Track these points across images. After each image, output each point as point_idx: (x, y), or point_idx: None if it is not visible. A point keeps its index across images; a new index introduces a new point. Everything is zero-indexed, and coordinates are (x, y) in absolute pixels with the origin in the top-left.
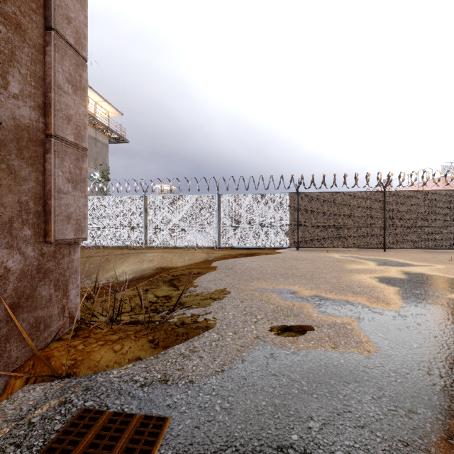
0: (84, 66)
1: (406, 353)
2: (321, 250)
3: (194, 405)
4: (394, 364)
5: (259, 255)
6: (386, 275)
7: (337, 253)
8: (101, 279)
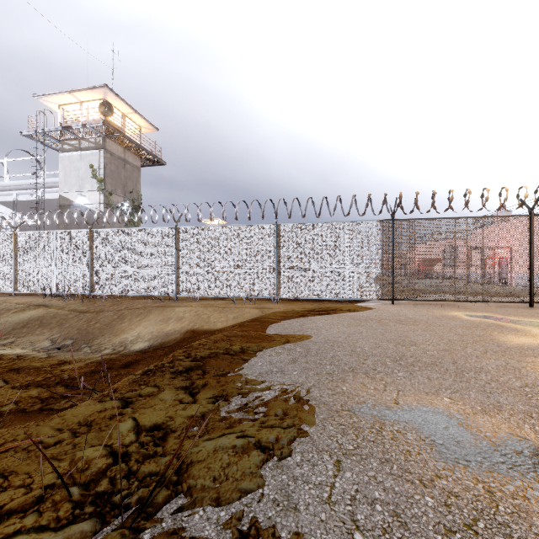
0: None
1: None
2: (429, 303)
3: None
4: None
5: (340, 313)
6: None
7: (458, 310)
8: (105, 346)
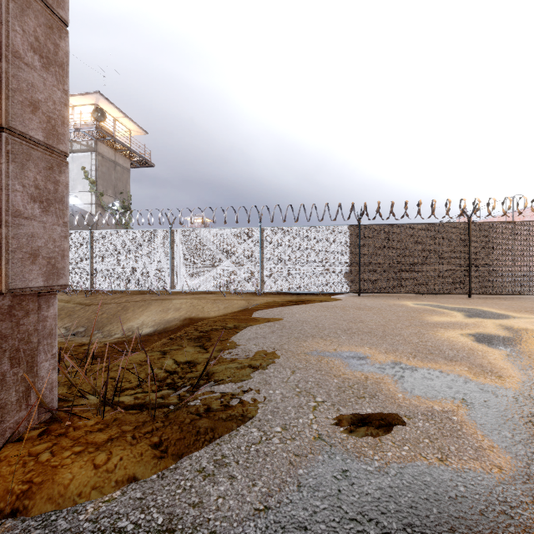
0: (61, 31)
1: None
2: (389, 295)
3: None
4: None
5: (313, 303)
6: (482, 331)
7: (410, 300)
8: (115, 332)
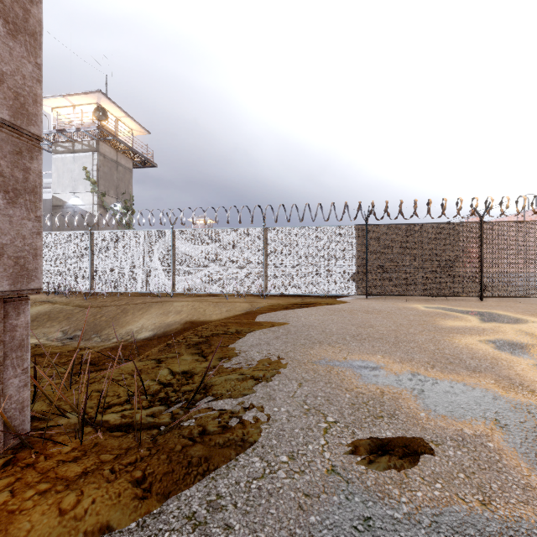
0: None
1: None
2: (397, 298)
3: None
4: None
5: (318, 306)
6: (502, 338)
7: (419, 303)
8: (113, 336)
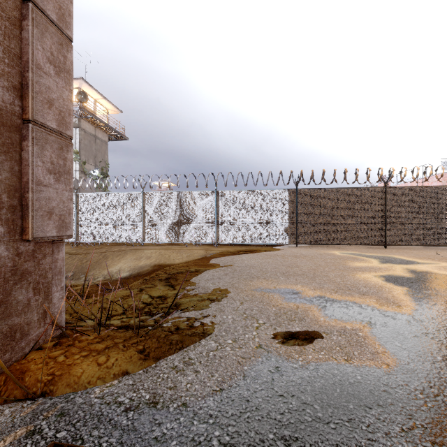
0: (68, 46)
1: (430, 367)
2: (321, 246)
3: (186, 438)
4: (420, 383)
5: (259, 252)
6: (391, 274)
7: (337, 250)
8: (97, 276)
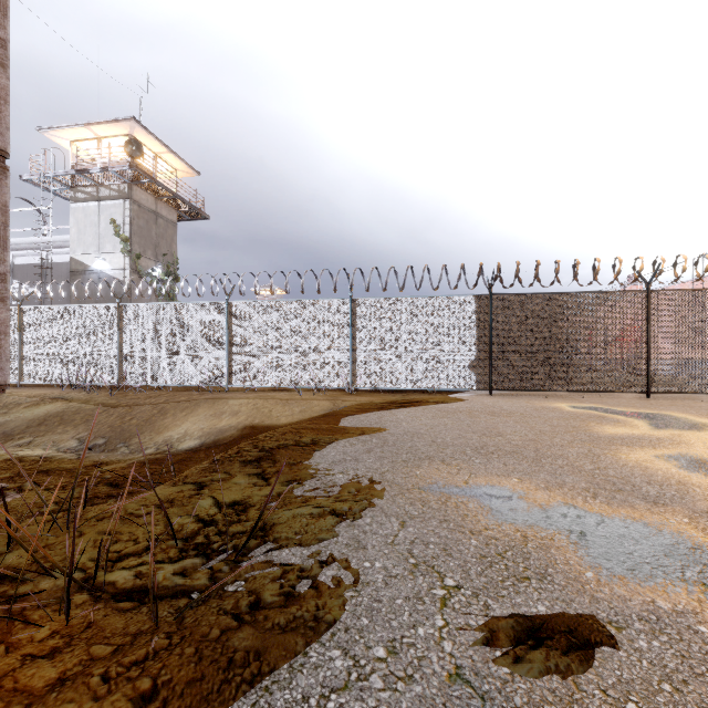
0: None
1: None
2: (532, 394)
3: None
4: None
5: (425, 405)
6: (687, 452)
7: (563, 401)
8: (146, 445)
